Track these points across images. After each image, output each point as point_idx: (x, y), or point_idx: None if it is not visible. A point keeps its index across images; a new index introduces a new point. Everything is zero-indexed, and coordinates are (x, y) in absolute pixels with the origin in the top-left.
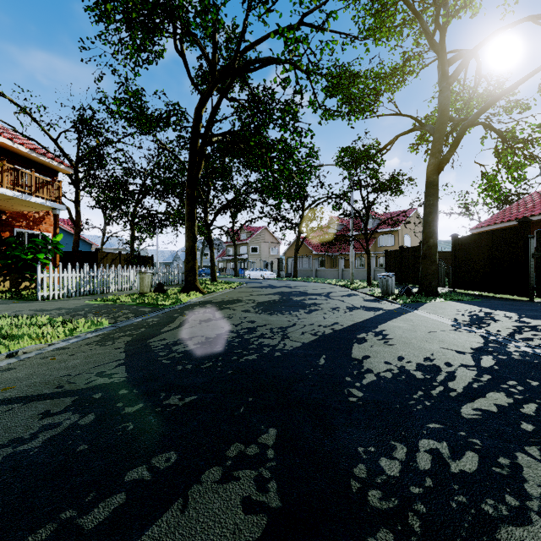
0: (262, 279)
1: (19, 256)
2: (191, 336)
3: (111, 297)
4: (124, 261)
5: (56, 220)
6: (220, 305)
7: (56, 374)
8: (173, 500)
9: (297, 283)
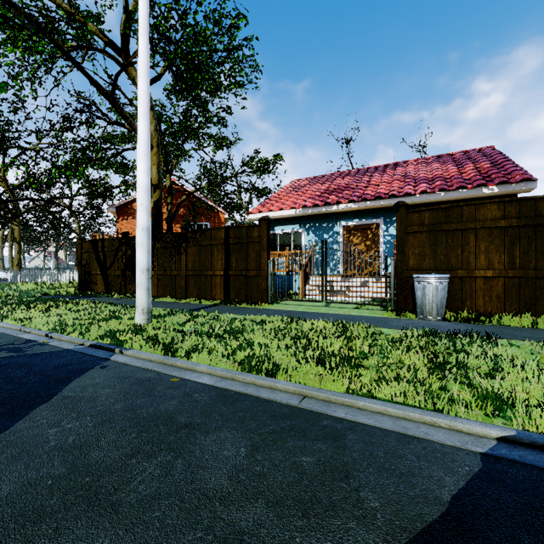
0: None
1: None
2: None
3: None
4: None
5: None
6: None
7: None
8: None
9: None
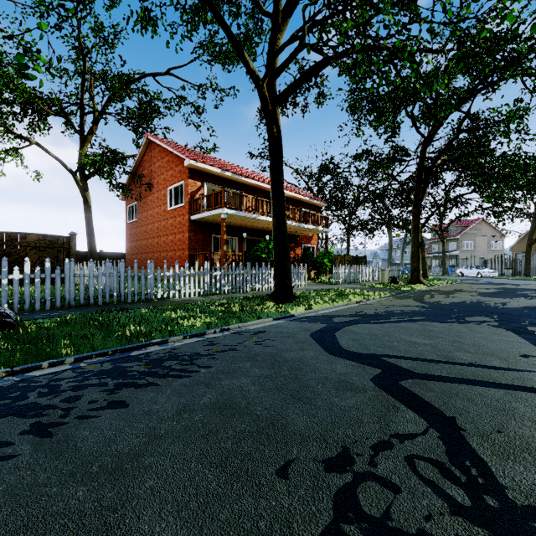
0: (479, 277)
1: (316, 261)
2: (443, 301)
3: (368, 285)
4: (347, 261)
5: (326, 238)
6: (448, 292)
7: (401, 303)
8: (469, 317)
9: (527, 282)
